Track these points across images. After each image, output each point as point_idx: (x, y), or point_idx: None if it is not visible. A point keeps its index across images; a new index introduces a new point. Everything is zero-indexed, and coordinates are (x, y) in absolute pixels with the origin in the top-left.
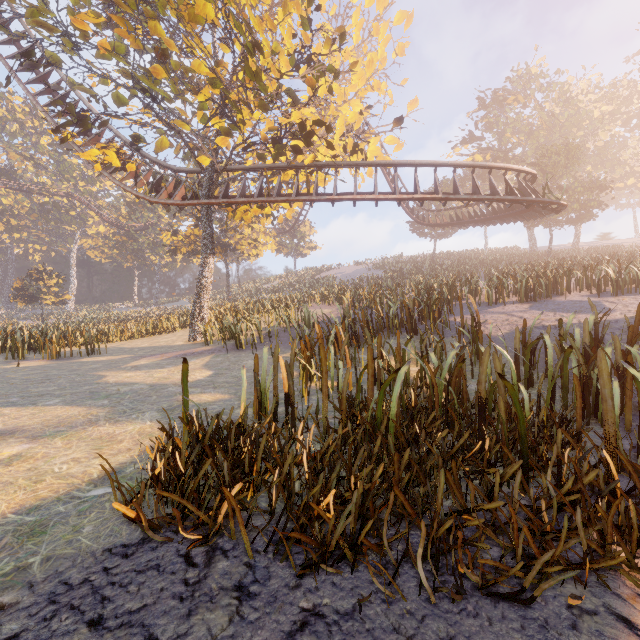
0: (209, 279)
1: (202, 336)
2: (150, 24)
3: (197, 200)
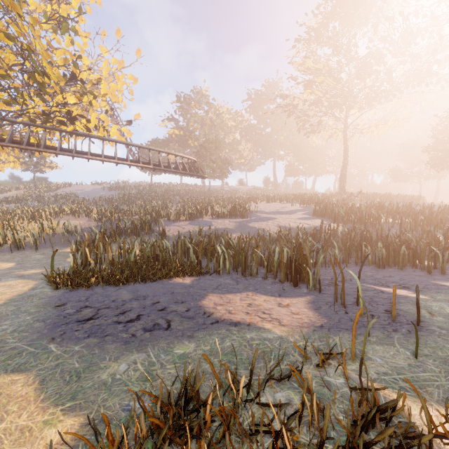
0: None
1: None
2: None
3: None
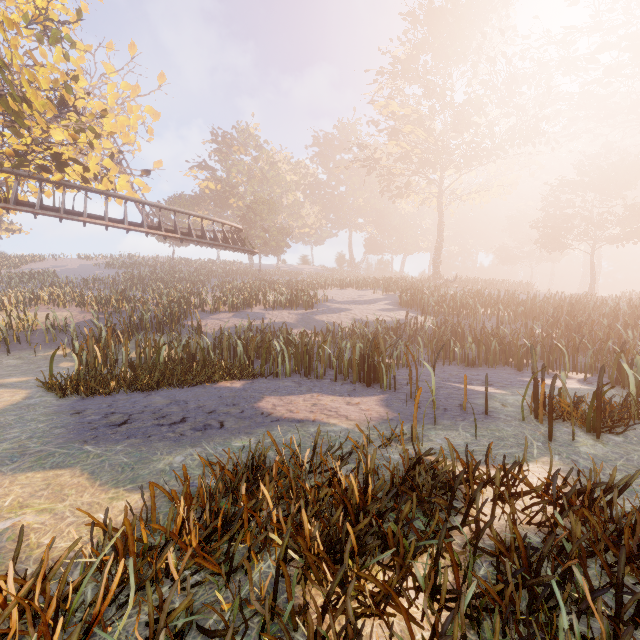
0: None
1: None
2: None
3: None
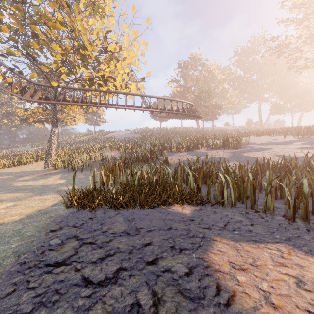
0: (55, 138)
1: (51, 166)
2: (32, 25)
3: (49, 101)
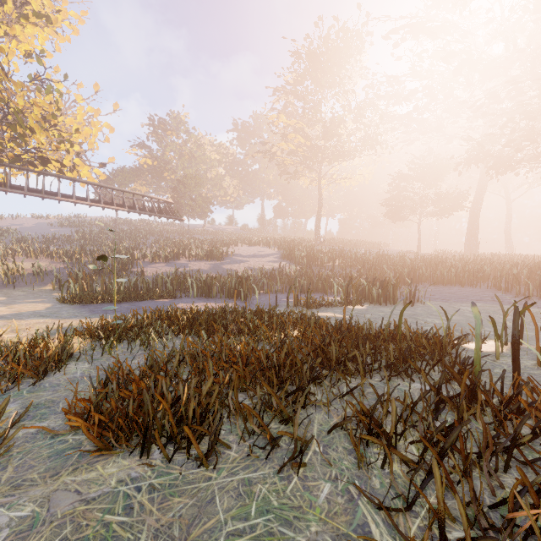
0: None
1: None
2: None
3: None
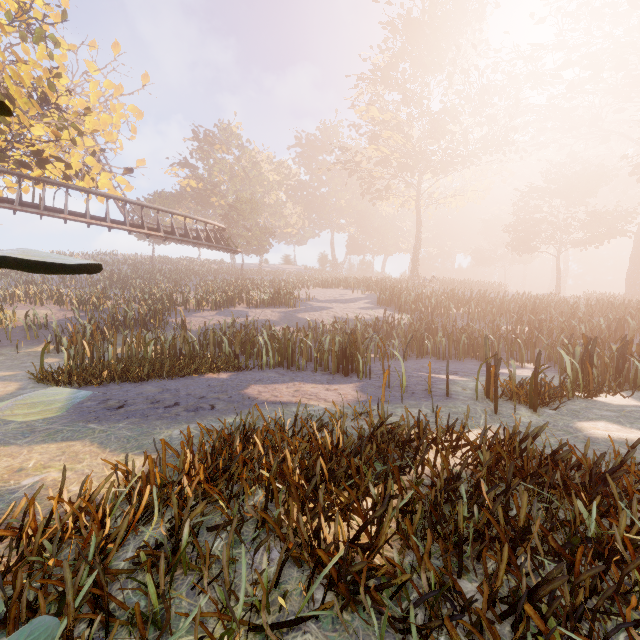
0: None
1: None
2: None
3: None
